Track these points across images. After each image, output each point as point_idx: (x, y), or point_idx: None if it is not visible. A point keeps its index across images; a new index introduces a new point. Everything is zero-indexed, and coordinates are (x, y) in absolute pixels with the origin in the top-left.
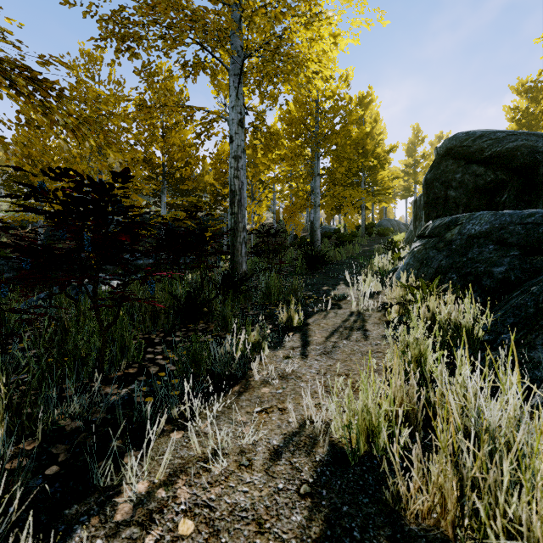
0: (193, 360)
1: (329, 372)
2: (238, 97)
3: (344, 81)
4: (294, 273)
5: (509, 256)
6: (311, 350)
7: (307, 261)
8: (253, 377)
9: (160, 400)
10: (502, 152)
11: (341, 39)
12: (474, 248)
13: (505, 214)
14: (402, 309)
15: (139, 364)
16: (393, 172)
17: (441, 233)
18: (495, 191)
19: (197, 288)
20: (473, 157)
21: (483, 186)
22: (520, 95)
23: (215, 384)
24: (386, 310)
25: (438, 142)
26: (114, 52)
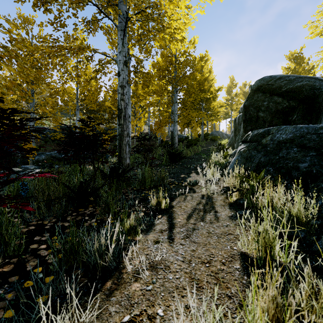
0: (71, 252)
1: (193, 259)
2: (124, 46)
3: (192, 44)
4: (161, 165)
5: (309, 156)
6: (176, 233)
7: (170, 157)
8: (126, 267)
9: (23, 312)
10: (293, 88)
11: (192, 12)
12: (283, 149)
13: (302, 127)
14: (240, 194)
15: (19, 258)
16: (220, 103)
17: (259, 139)
18: (289, 113)
19: (91, 177)
20: (275, 91)
21: (281, 110)
22: (291, 61)
23: (89, 279)
24: (229, 196)
25: (244, 87)
26: (32, 6)
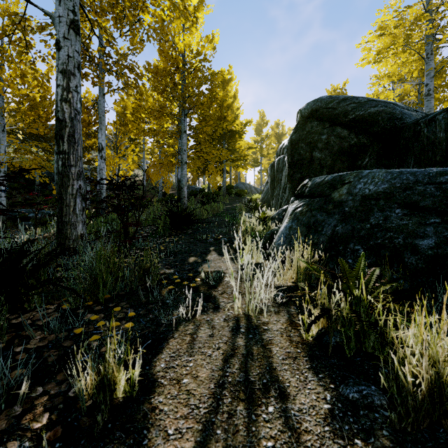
0: None
1: None
2: None
3: (211, 42)
4: (155, 235)
5: (431, 224)
6: None
7: (171, 220)
8: None
9: None
10: (365, 116)
11: None
12: (375, 211)
13: (403, 172)
14: (327, 318)
15: None
16: (248, 143)
17: (326, 193)
18: (357, 154)
19: None
20: (338, 119)
21: (347, 148)
22: None
23: None
24: (308, 331)
25: (276, 127)
26: None
